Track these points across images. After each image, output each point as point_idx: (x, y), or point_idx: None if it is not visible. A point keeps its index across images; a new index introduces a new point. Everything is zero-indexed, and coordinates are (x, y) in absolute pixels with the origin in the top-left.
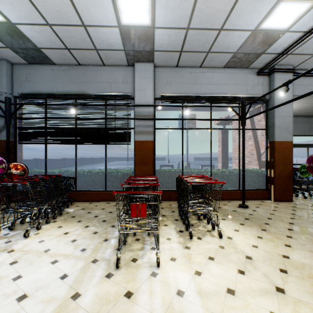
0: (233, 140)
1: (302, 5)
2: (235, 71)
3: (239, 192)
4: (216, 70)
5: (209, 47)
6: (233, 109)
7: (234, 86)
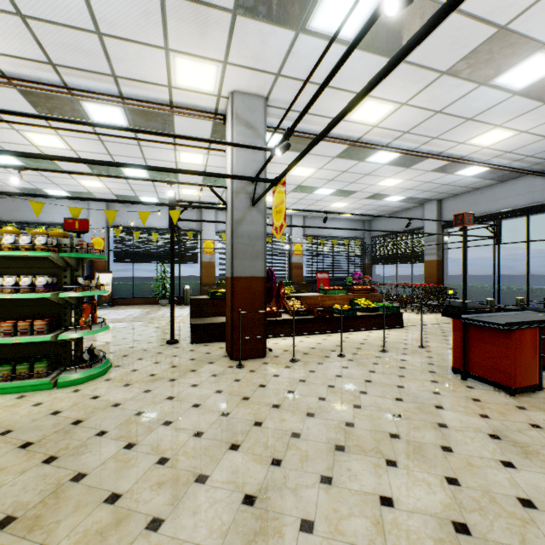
0: None
1: (471, 168)
2: (518, 181)
3: None
4: (495, 186)
5: (456, 187)
6: (487, 229)
7: (517, 197)
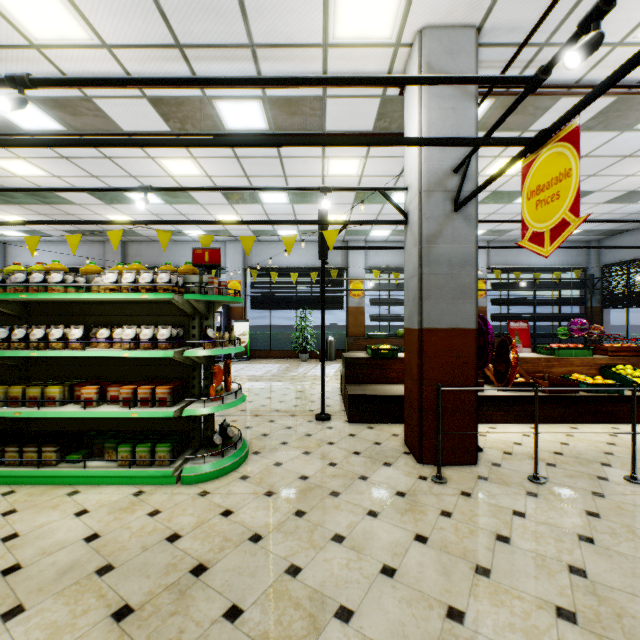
0: None
1: None
2: None
3: None
4: None
5: None
6: None
7: None
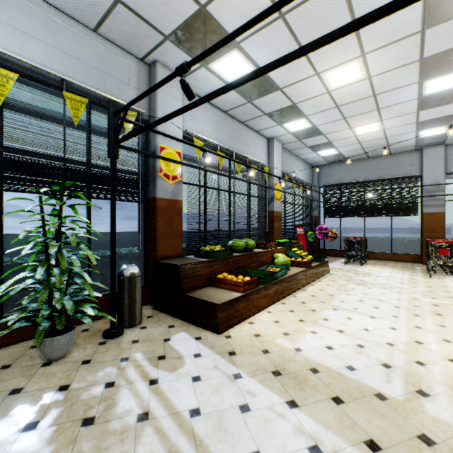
0: None
1: None
2: None
3: None
4: None
5: None
6: None
7: None
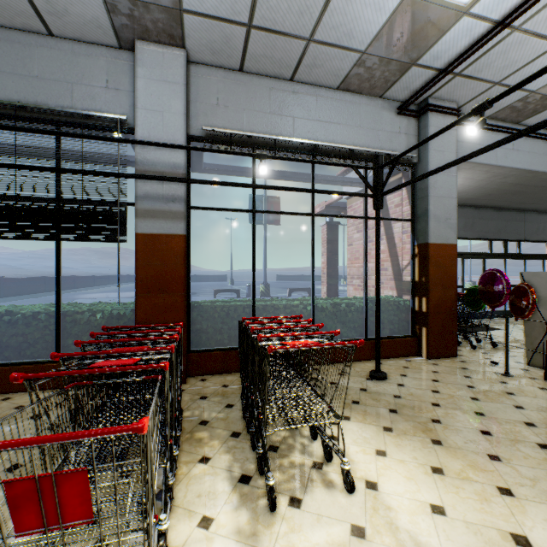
0: (348, 242)
1: None
2: (359, 100)
3: (367, 344)
4: (323, 91)
5: (311, 24)
6: (359, 173)
7: (358, 130)
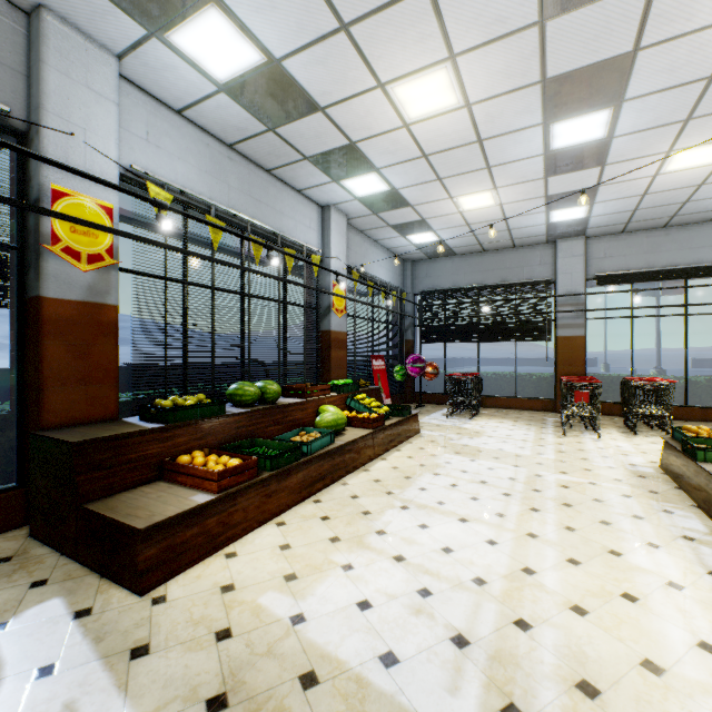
0: None
1: None
2: None
3: None
4: (694, 226)
5: (672, 213)
6: None
7: None
